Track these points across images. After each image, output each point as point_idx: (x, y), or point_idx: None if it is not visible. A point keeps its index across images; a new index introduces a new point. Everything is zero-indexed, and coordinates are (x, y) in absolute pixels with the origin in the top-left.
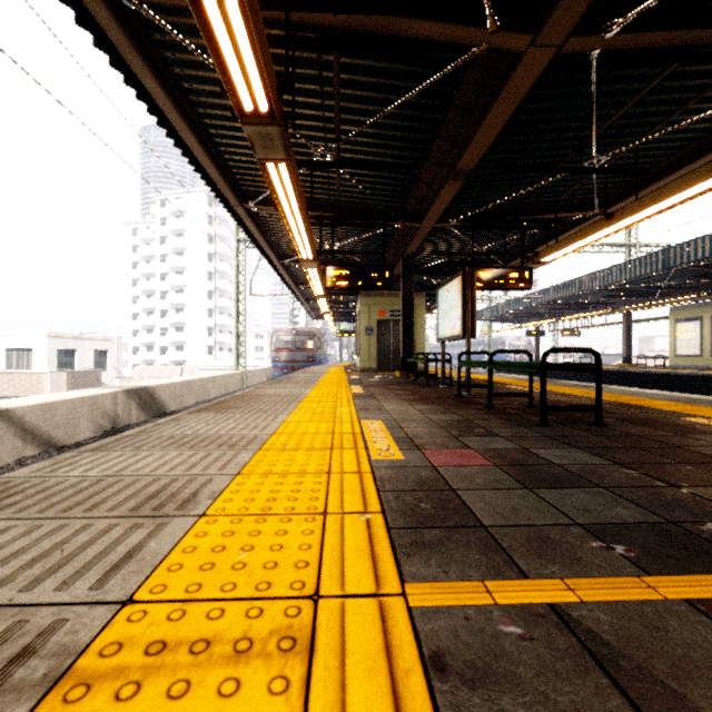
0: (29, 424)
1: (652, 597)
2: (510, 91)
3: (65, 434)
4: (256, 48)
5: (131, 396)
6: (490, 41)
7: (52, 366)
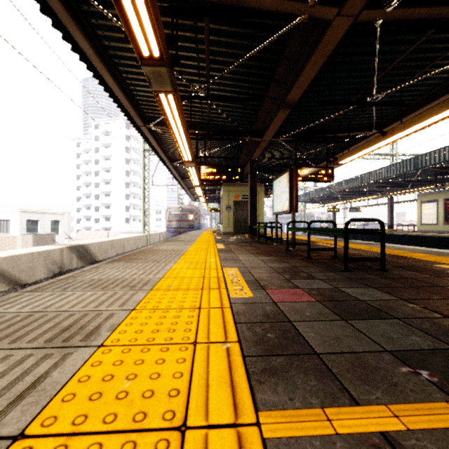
0: (1, 269)
1: None
2: (322, 48)
3: (26, 276)
4: (150, 9)
5: (73, 250)
6: (309, 12)
7: (23, 231)
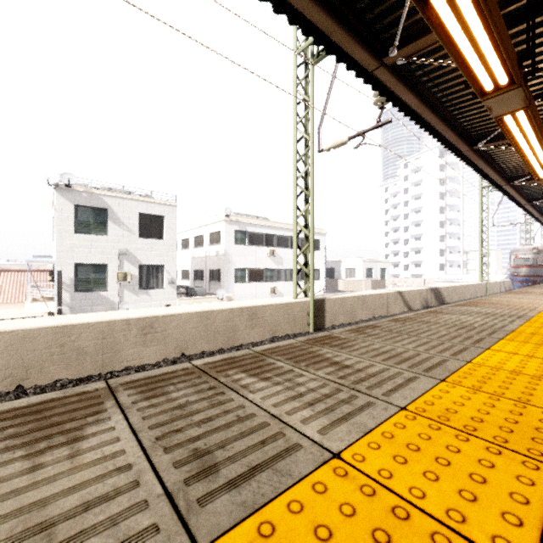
0: (405, 298)
1: None
2: None
3: (412, 305)
4: None
5: (431, 292)
6: None
7: (364, 277)
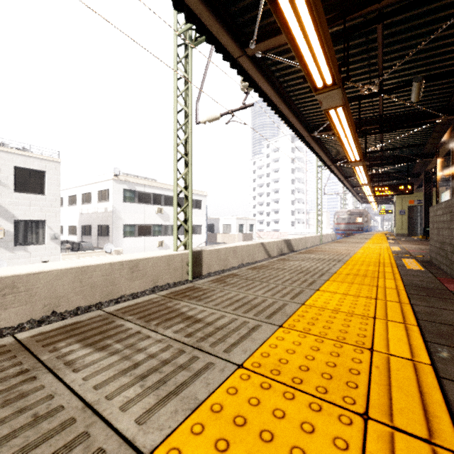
0: (266, 248)
1: None
2: None
3: (271, 253)
4: (358, 152)
5: (285, 242)
6: (445, 118)
7: (237, 231)
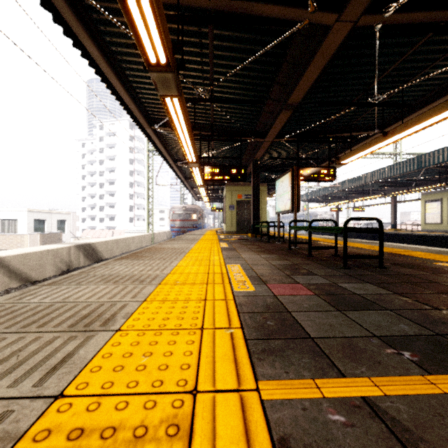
0: (13, 267)
1: (435, 392)
2: (322, 52)
3: (36, 273)
4: (157, 20)
5: (80, 249)
6: (310, 18)
7: (30, 230)
